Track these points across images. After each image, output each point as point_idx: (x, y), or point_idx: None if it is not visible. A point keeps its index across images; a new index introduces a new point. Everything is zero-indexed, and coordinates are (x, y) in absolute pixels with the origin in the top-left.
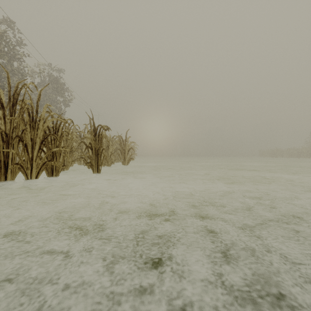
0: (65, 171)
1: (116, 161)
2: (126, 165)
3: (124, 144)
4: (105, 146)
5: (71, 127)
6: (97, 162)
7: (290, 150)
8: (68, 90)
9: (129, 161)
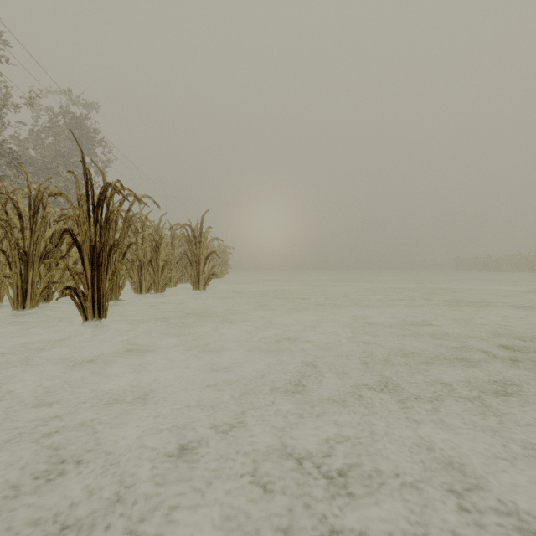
0: (30, 309)
1: (187, 280)
2: (201, 290)
3: (196, 242)
4: (149, 245)
5: (42, 194)
6: (98, 287)
7: (515, 259)
8: (100, 143)
9: (208, 280)
